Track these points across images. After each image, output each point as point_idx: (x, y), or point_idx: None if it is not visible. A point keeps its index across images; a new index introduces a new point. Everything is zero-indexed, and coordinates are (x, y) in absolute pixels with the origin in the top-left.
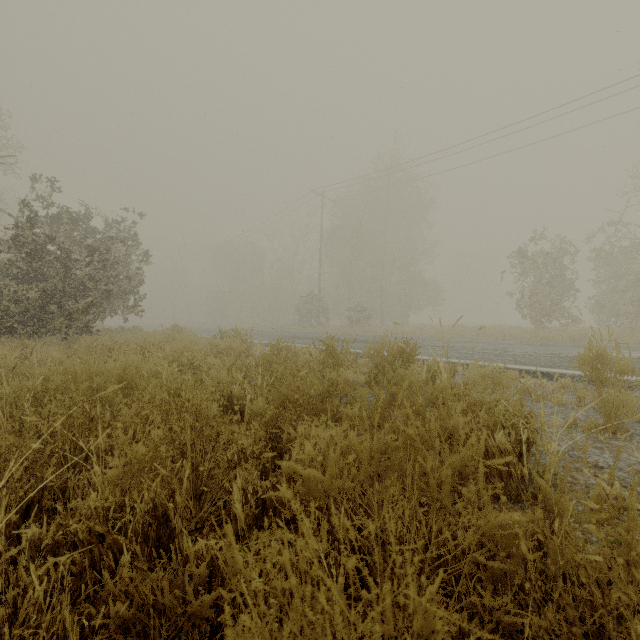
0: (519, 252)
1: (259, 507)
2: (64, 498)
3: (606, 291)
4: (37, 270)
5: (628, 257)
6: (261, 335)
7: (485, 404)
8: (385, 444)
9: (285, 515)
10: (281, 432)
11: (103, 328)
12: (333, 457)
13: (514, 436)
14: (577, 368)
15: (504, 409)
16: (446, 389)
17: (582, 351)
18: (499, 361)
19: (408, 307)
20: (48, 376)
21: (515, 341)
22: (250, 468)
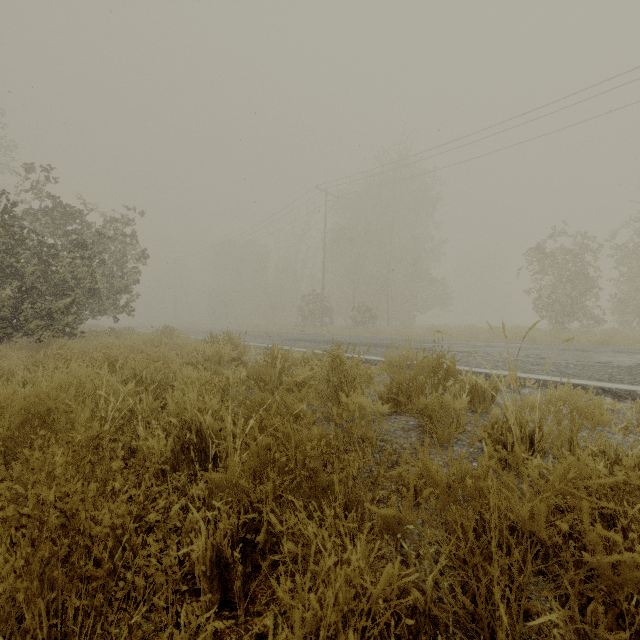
0: (536, 248)
1: None
2: None
3: (630, 290)
4: (10, 266)
5: None
6: (261, 337)
7: (639, 490)
8: None
9: None
10: (259, 518)
11: (90, 330)
12: None
13: None
14: None
15: None
16: (583, 474)
17: (634, 359)
18: (540, 372)
19: (415, 307)
20: None
21: (542, 345)
22: (181, 637)
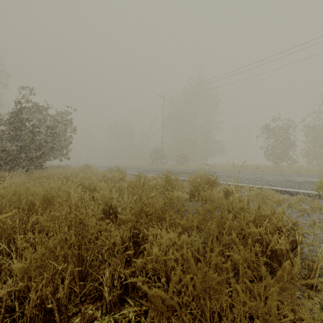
0: (265, 126)
1: (122, 286)
2: (0, 276)
3: (311, 146)
4: (13, 135)
5: (322, 129)
6: (131, 169)
7: (267, 216)
8: (215, 263)
9: (139, 294)
10: (138, 231)
11: (49, 166)
12: (174, 277)
13: (290, 239)
14: (305, 188)
15: (277, 218)
16: (244, 208)
17: (304, 178)
18: (260, 184)
19: (207, 155)
20: (5, 195)
21: (265, 173)
22: (117, 259)
